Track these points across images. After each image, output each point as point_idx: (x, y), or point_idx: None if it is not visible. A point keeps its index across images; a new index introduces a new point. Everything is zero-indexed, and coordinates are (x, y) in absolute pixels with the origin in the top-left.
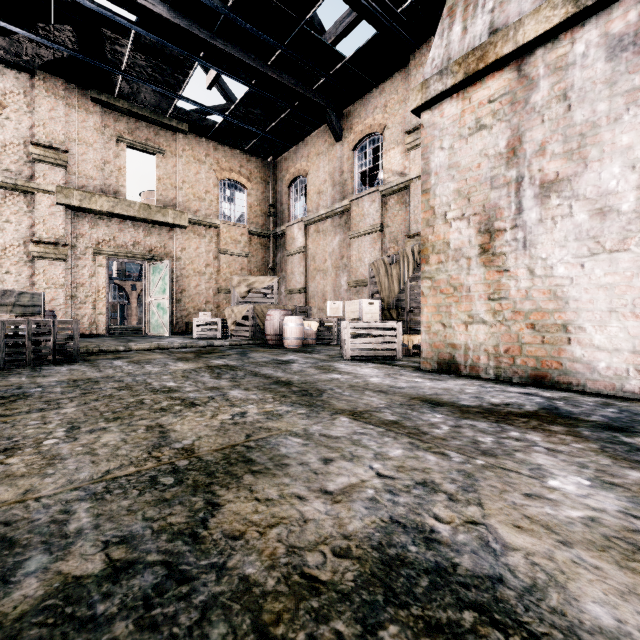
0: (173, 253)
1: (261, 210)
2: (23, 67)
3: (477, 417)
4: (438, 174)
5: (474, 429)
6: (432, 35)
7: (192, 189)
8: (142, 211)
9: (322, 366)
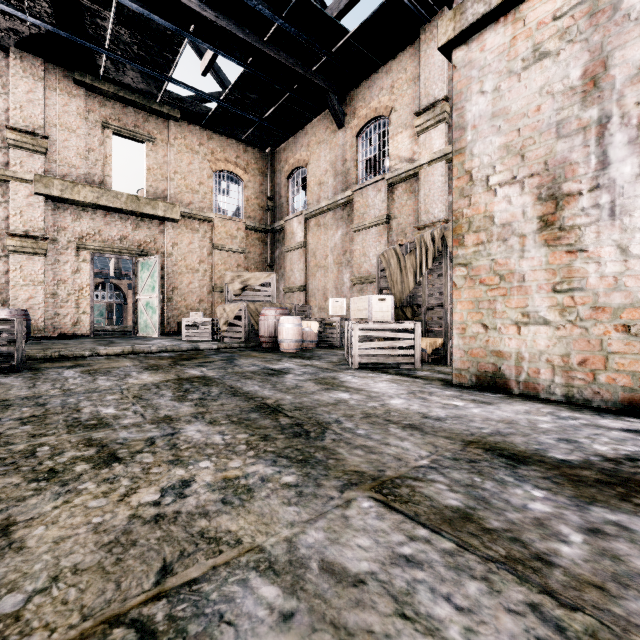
0: (164, 248)
1: (259, 204)
2: None
3: (610, 498)
4: (477, 127)
5: (637, 543)
6: (445, 5)
7: (184, 180)
8: (130, 203)
9: (324, 378)
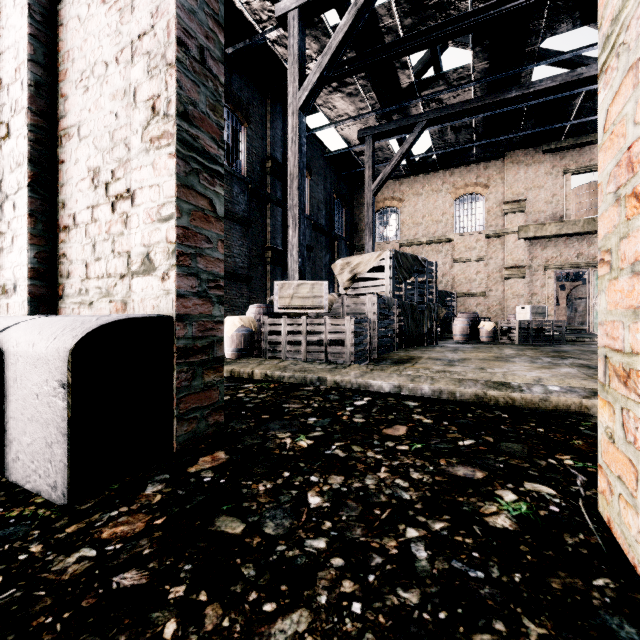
0: None
1: None
2: (498, 155)
3: None
4: None
5: None
6: None
7: None
8: (586, 226)
9: None
